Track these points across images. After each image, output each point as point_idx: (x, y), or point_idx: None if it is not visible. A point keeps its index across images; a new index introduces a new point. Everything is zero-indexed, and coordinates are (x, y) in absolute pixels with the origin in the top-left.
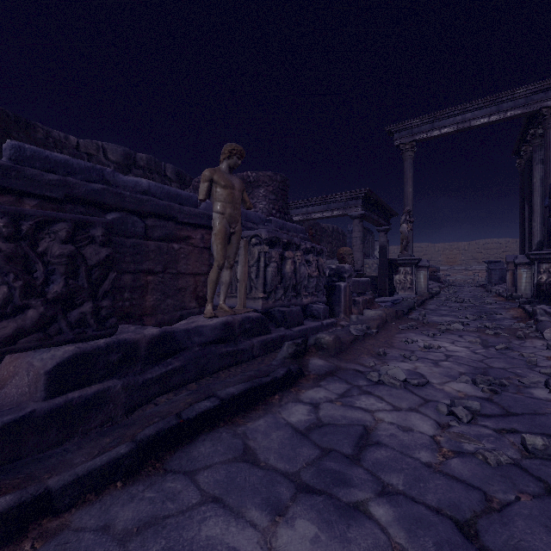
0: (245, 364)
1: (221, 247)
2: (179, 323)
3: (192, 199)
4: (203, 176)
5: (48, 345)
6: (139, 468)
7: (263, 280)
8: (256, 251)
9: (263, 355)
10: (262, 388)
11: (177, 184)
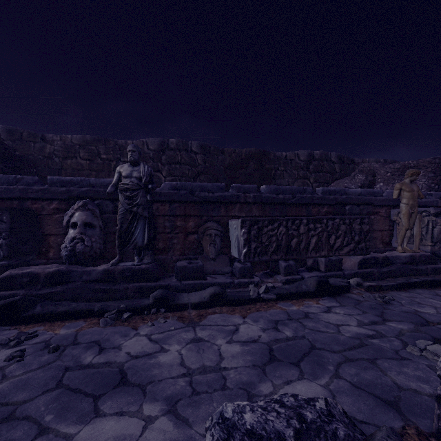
0: (423, 276)
1: (407, 220)
2: (384, 253)
3: (380, 192)
4: (396, 188)
5: (354, 255)
6: (399, 289)
7: (431, 235)
8: (426, 220)
9: (433, 275)
10: (439, 282)
11: (338, 164)
